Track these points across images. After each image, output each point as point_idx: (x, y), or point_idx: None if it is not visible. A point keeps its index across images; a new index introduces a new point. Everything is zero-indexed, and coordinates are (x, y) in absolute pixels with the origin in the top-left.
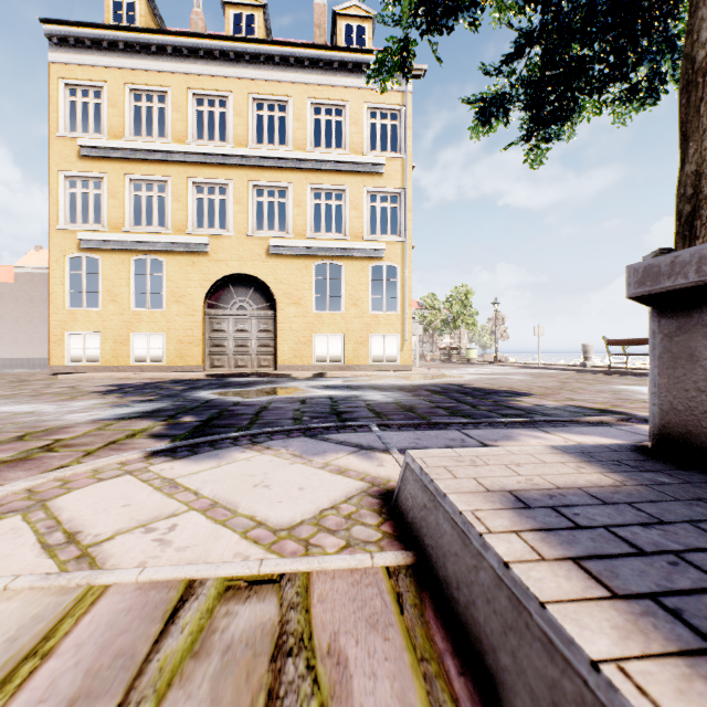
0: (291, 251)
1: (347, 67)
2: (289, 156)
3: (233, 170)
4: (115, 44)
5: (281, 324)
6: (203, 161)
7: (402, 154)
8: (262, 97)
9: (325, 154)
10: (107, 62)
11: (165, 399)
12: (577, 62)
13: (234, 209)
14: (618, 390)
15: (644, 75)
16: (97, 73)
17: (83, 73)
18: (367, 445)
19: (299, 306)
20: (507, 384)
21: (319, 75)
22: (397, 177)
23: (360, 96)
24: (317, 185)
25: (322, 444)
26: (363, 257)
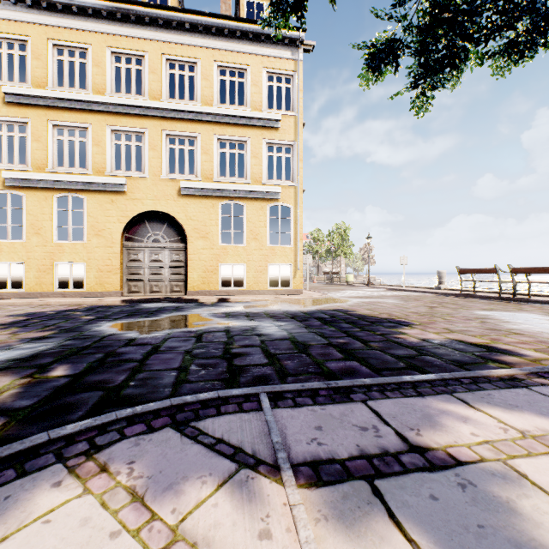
0: (199, 192)
1: (248, 37)
2: (198, 110)
3: (148, 120)
4: (38, 3)
5: (191, 255)
6: (121, 111)
7: (295, 112)
8: (174, 58)
9: (229, 109)
10: (31, 18)
11: (59, 335)
12: (469, 5)
13: (149, 154)
14: (481, 317)
15: (523, 29)
16: (22, 28)
17: (8, 27)
18: (250, 452)
19: (207, 240)
20: (386, 310)
21: (224, 42)
22: (290, 131)
23: (259, 62)
24: (222, 136)
25: (187, 451)
26: (262, 199)
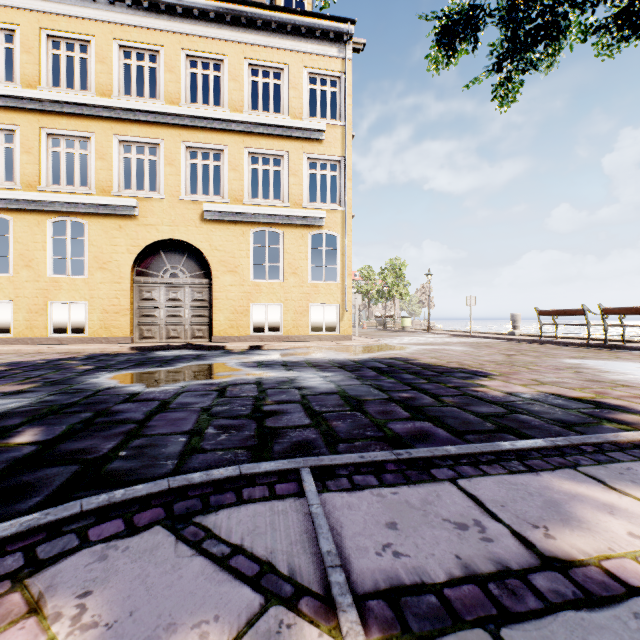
0: (227, 216)
1: (286, 29)
2: (225, 117)
3: (164, 129)
4: None
5: (216, 293)
6: (131, 118)
7: (342, 121)
8: (196, 54)
9: (263, 116)
10: (20, 3)
11: (41, 389)
12: None
13: (165, 170)
14: (573, 366)
15: None
16: (8, 14)
17: None
18: (286, 572)
19: (236, 274)
20: (454, 359)
21: (257, 35)
22: (337, 144)
23: (300, 60)
24: (255, 149)
25: (182, 570)
26: (303, 225)
